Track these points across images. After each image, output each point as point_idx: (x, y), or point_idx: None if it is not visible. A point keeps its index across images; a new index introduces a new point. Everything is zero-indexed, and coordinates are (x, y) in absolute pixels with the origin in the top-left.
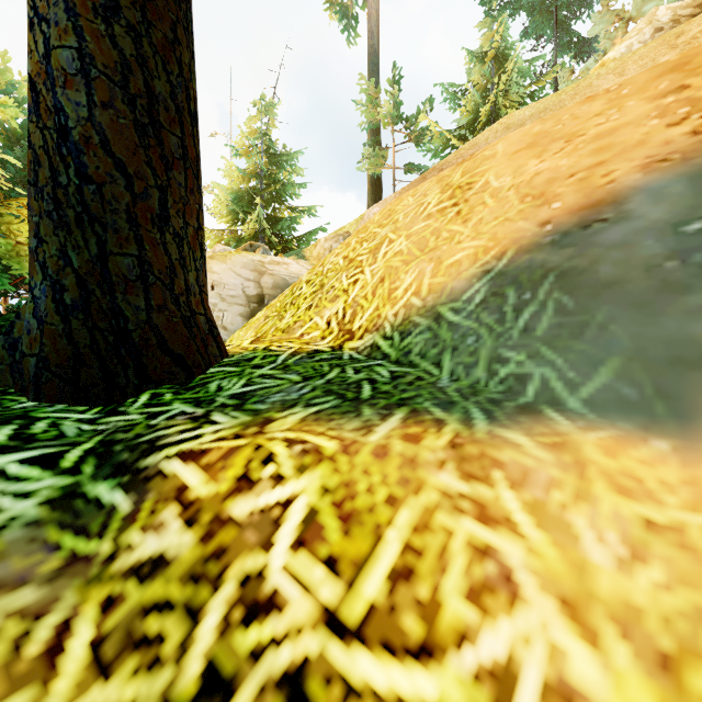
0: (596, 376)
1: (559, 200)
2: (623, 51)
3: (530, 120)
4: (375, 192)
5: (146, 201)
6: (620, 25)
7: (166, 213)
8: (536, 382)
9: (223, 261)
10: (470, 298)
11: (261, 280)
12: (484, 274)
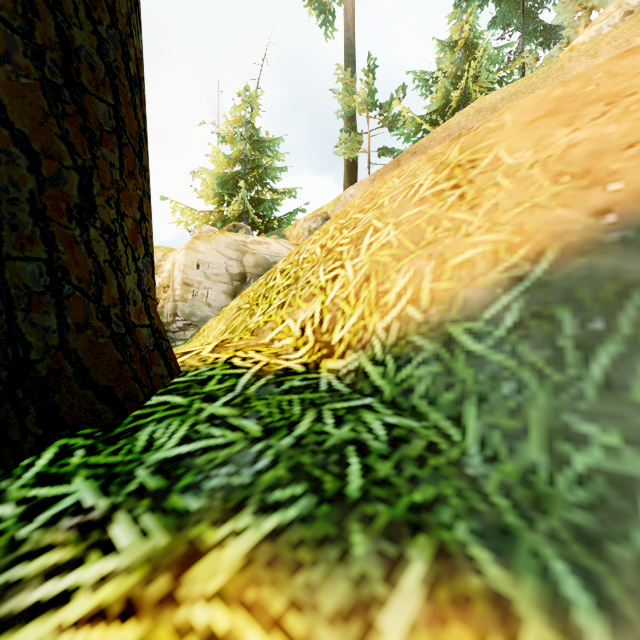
0: None
1: (619, 179)
2: (592, 34)
3: (501, 103)
4: (351, 175)
5: (59, 186)
6: (583, 14)
7: (90, 202)
8: None
9: (207, 241)
10: (495, 318)
11: (243, 259)
12: (513, 283)
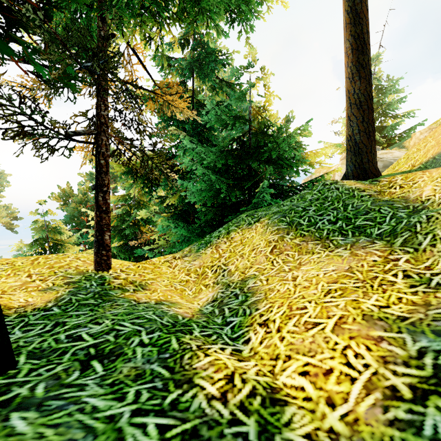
0: None
1: None
2: None
3: None
4: None
5: (368, 149)
6: None
7: (371, 150)
8: None
9: None
10: None
11: None
12: None
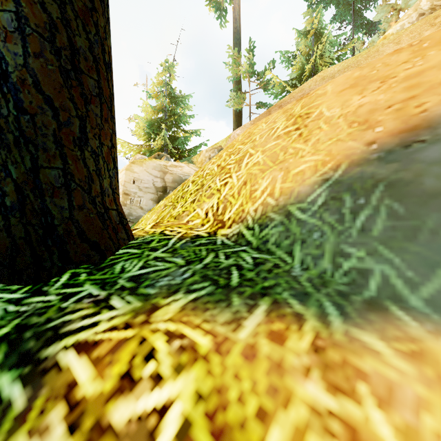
0: (434, 278)
1: (381, 125)
2: (398, 28)
3: (338, 73)
4: (238, 120)
5: (69, 127)
6: (394, 13)
7: (85, 136)
8: (377, 277)
9: (140, 165)
10: (313, 201)
11: (165, 177)
12: (323, 182)
